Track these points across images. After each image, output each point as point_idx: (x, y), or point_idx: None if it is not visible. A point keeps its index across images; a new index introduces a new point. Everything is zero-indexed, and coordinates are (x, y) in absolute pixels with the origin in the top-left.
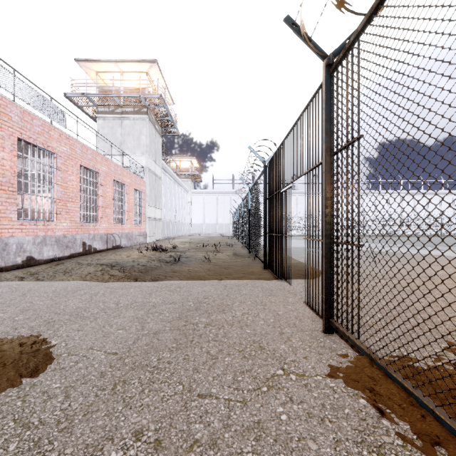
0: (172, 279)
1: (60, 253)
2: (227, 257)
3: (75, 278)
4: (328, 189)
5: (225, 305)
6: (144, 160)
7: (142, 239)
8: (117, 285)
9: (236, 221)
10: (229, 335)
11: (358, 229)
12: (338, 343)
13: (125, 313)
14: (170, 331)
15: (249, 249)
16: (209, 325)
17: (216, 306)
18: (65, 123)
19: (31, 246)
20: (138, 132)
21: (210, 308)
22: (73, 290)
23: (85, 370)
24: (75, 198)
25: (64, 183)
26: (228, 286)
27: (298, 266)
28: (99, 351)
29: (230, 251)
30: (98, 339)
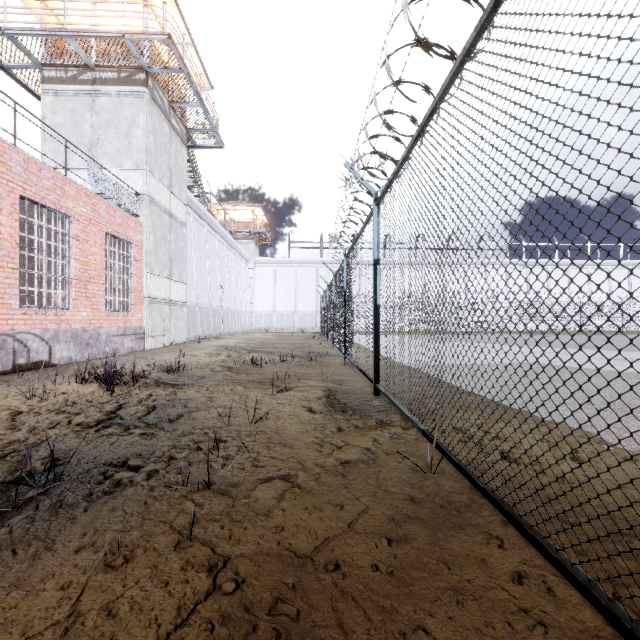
0: None
1: None
2: (306, 426)
3: None
4: None
5: None
6: (139, 180)
7: (130, 343)
8: None
9: (328, 307)
10: None
11: None
12: None
13: None
14: None
15: (376, 381)
16: None
17: None
18: None
19: None
20: (128, 121)
21: None
22: None
23: None
24: None
25: None
26: None
27: None
28: None
29: (317, 381)
30: None
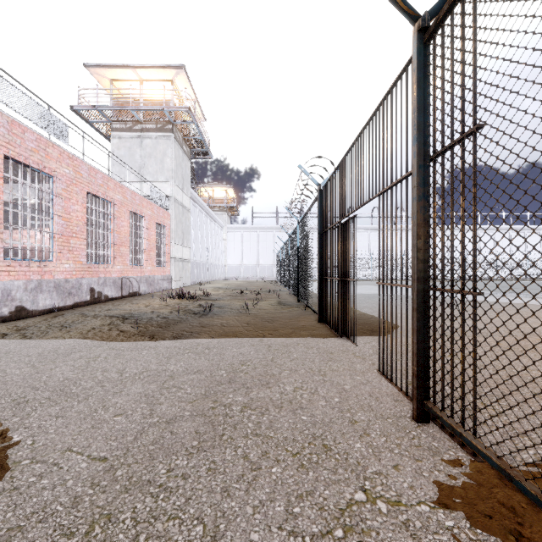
0: (199, 337)
1: (60, 302)
2: (271, 307)
3: (73, 336)
4: (422, 211)
5: (270, 375)
6: (168, 188)
7: (166, 284)
8: (127, 345)
9: (280, 263)
10: (277, 426)
11: (475, 269)
12: (439, 440)
13: (130, 388)
14: (191, 418)
15: (298, 296)
16: (247, 407)
17: (258, 377)
18: (67, 139)
19: (22, 293)
20: (161, 153)
21: (249, 380)
22: (66, 352)
23: (51, 492)
24: (80, 233)
25: (66, 214)
26: (273, 346)
27: (361, 318)
28: (80, 455)
29: (274, 299)
30: (83, 432)
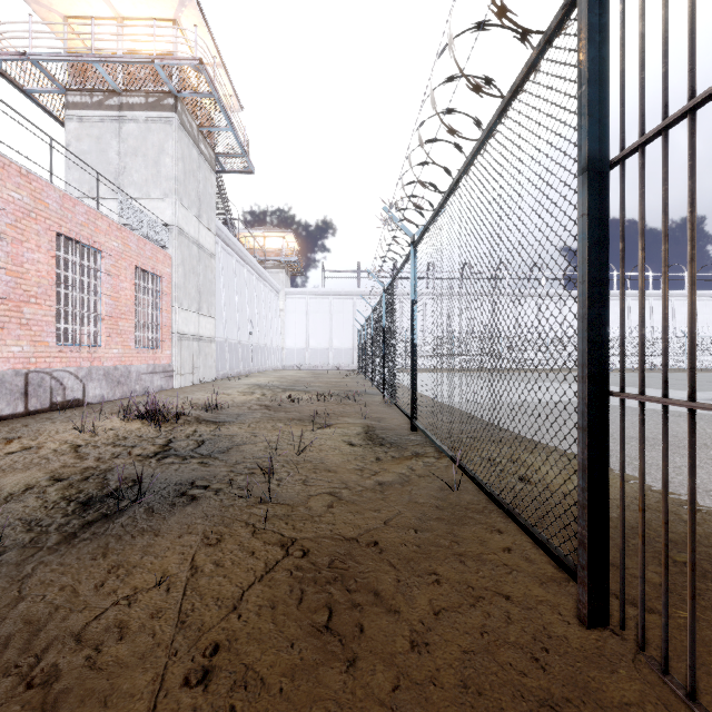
0: None
1: None
2: (347, 456)
3: None
4: None
5: None
6: (168, 210)
7: (160, 381)
8: None
9: (365, 343)
10: None
11: None
12: None
13: None
14: None
15: (413, 417)
16: None
17: None
18: None
19: None
20: (156, 148)
21: None
22: None
23: None
24: None
25: None
26: None
27: (710, 552)
28: None
29: (356, 418)
30: None
